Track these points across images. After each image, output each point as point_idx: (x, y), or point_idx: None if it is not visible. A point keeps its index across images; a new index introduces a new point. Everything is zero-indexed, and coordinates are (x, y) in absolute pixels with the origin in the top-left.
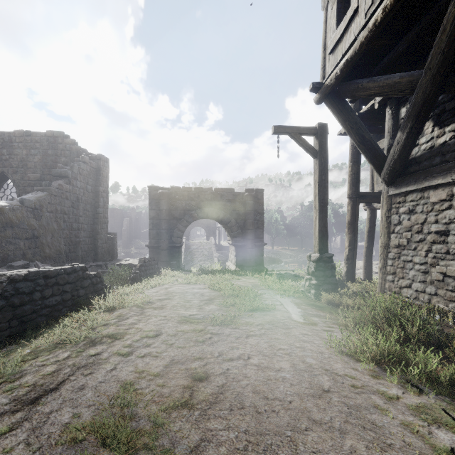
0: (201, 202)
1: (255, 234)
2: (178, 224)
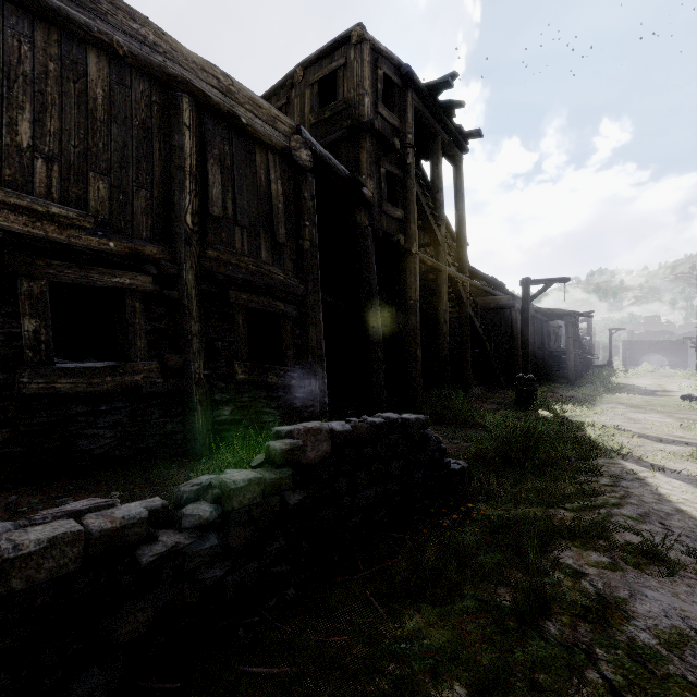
0: (649, 346)
1: (682, 361)
2: (637, 356)
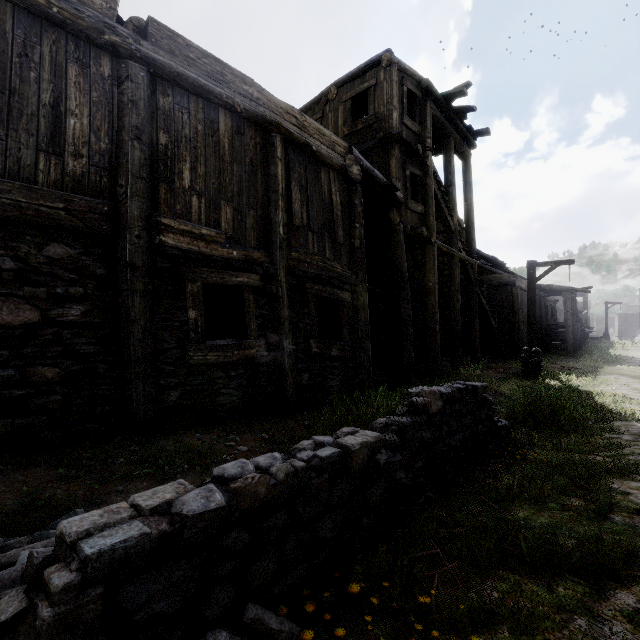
0: None
1: None
2: (634, 328)
